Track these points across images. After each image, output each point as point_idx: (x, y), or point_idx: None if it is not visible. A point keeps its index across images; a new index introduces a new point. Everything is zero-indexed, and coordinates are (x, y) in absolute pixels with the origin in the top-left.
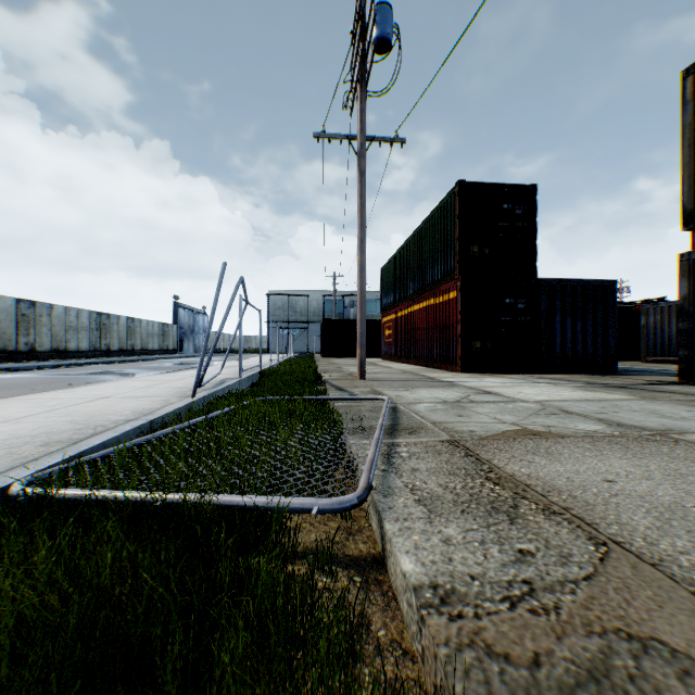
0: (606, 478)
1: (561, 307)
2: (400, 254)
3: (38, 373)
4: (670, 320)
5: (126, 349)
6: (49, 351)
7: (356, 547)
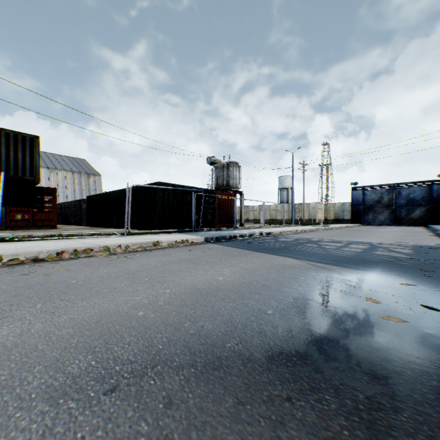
0: None
1: None
2: None
3: None
4: None
5: None
6: None
7: None
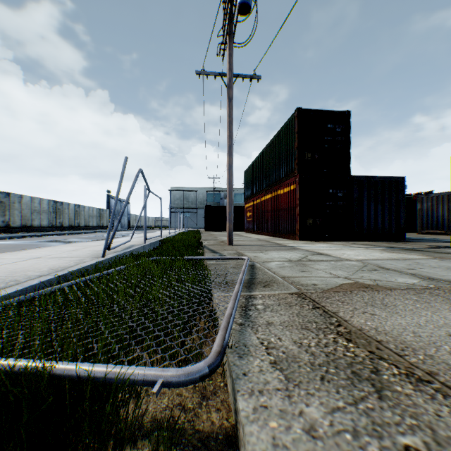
0: (449, 332)
1: (368, 196)
2: (257, 161)
3: (8, 241)
4: (438, 206)
5: (74, 225)
6: (19, 226)
7: (208, 418)
